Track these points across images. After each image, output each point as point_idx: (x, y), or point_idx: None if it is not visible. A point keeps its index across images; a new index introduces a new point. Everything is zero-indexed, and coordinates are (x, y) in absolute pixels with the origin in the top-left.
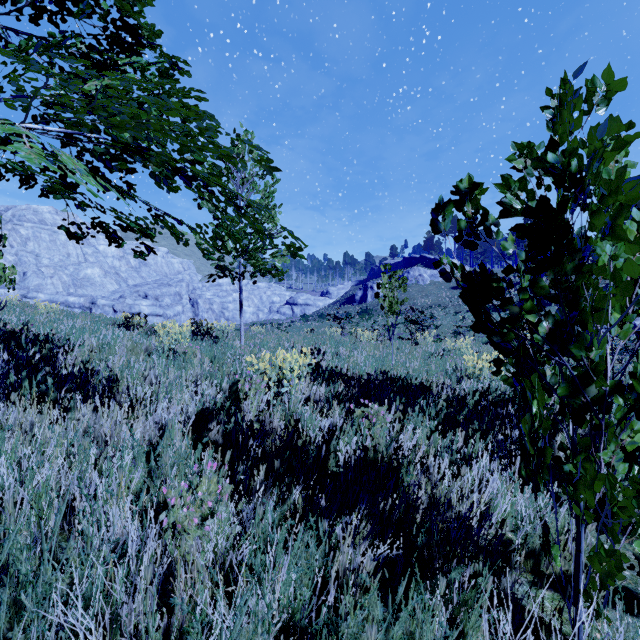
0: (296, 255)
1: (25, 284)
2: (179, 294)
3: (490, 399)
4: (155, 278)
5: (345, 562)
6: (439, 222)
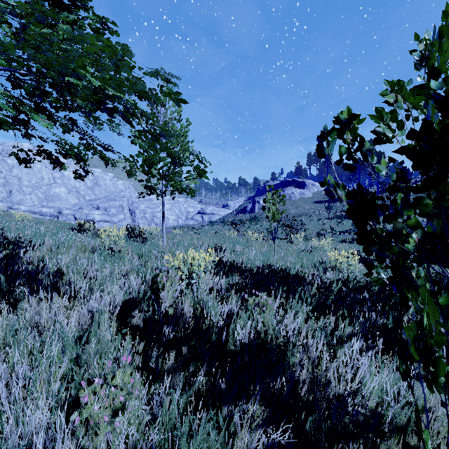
0: (200, 176)
1: (11, 199)
2: (122, 206)
3: (350, 287)
4: (105, 195)
5: (242, 448)
6: (324, 147)
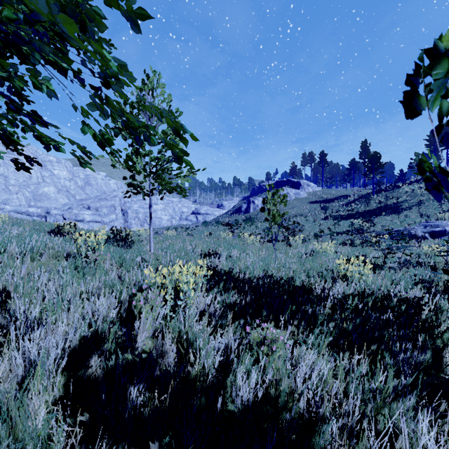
0: (179, 161)
1: None
2: (114, 206)
3: (369, 304)
4: (96, 194)
5: None
6: (420, 95)
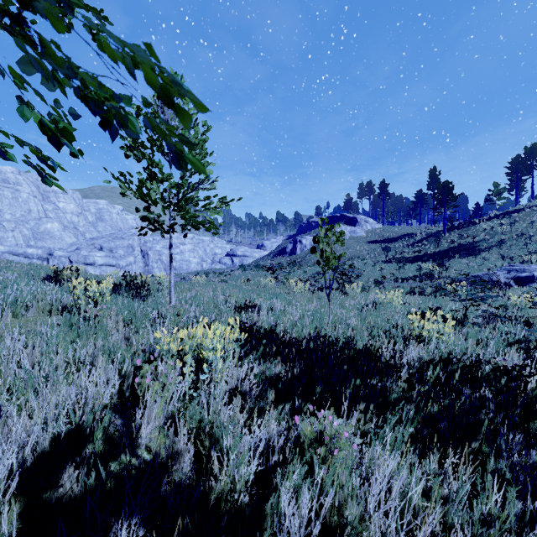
0: (179, 159)
1: None
2: (132, 246)
3: (456, 376)
4: (110, 232)
5: None
6: None
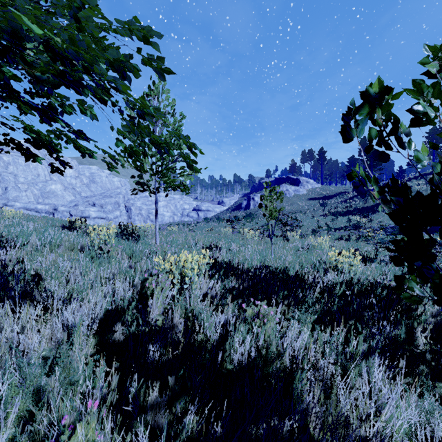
0: (190, 168)
1: (6, 196)
2: (118, 203)
3: (355, 290)
4: (101, 192)
5: None
6: (351, 128)
